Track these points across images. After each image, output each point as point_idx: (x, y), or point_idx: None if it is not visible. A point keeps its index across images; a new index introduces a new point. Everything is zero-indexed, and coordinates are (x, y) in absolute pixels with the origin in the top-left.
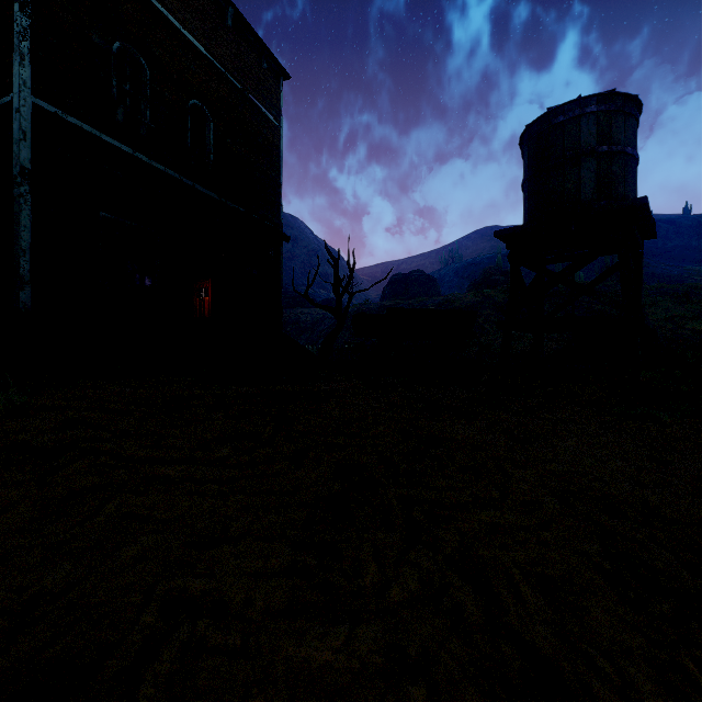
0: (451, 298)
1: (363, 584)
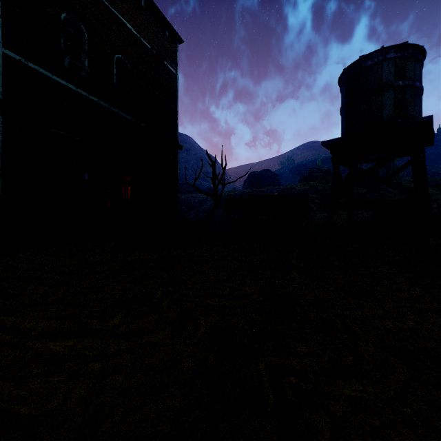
0: (288, 187)
1: None
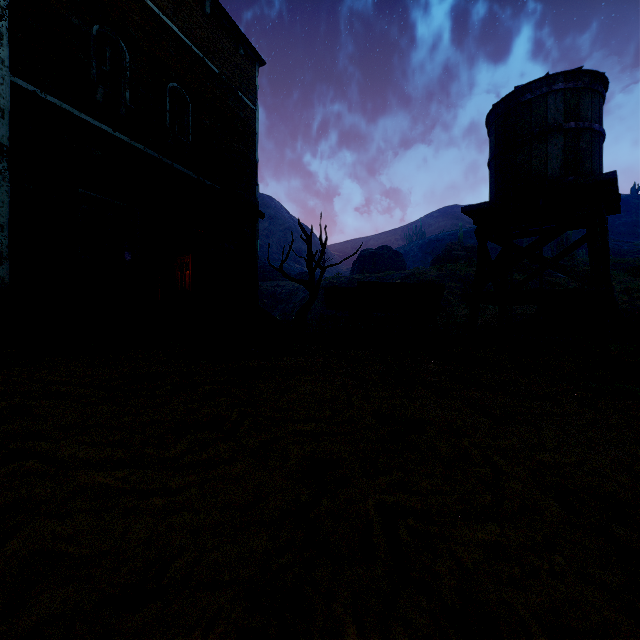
0: (416, 272)
1: None
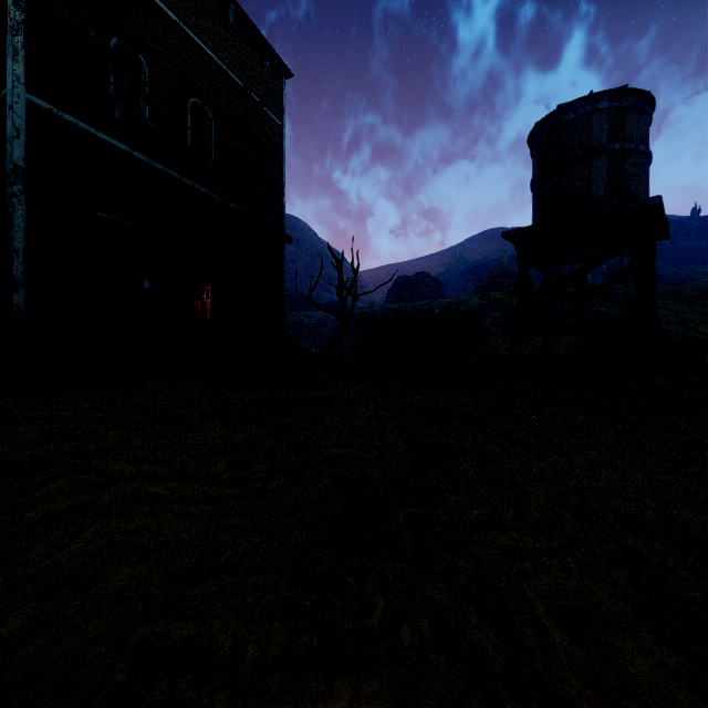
0: (456, 301)
1: (369, 624)
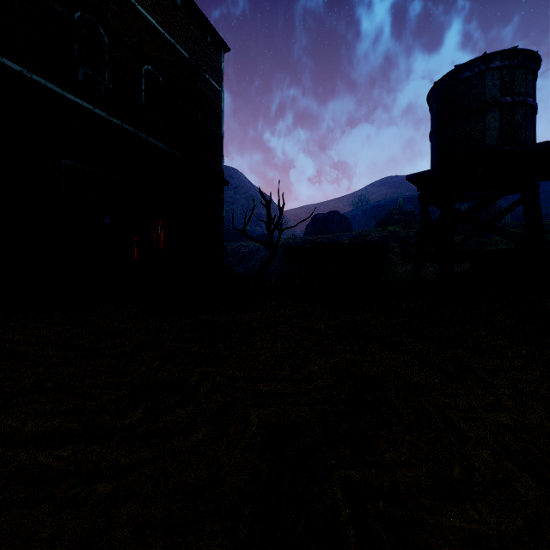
0: (362, 234)
1: None
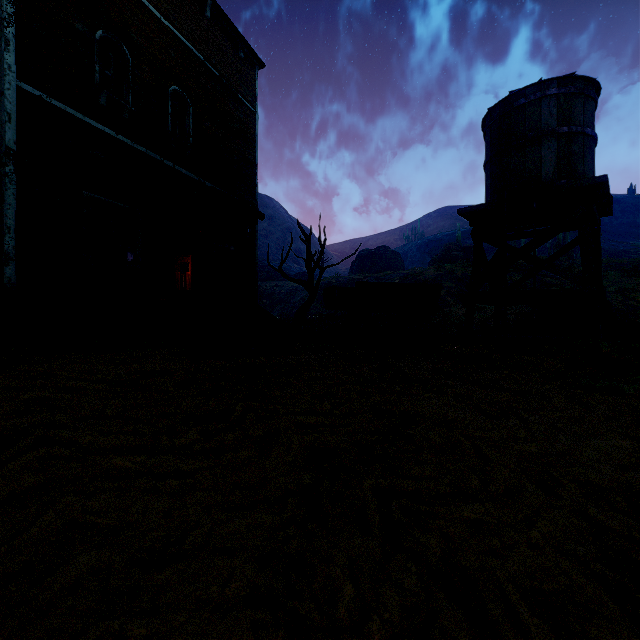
0: (414, 272)
1: (338, 615)
